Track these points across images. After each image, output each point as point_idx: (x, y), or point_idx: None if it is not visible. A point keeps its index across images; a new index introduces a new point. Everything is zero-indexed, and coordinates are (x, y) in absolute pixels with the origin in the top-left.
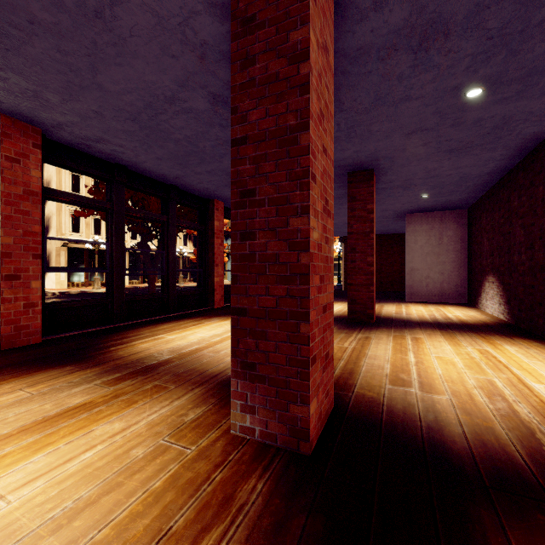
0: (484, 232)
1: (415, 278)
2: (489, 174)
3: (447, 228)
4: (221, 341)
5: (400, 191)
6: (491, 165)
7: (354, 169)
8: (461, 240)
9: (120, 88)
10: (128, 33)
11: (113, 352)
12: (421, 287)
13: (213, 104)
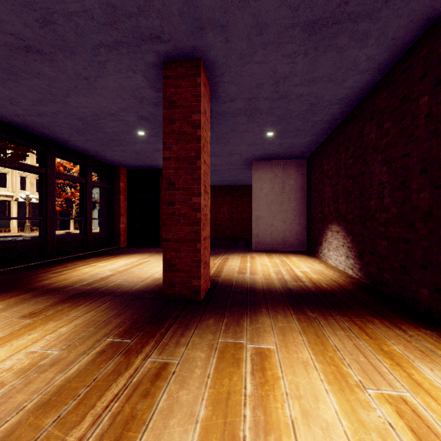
0: (325, 178)
1: (261, 227)
2: (340, 104)
3: (289, 177)
4: None
5: (244, 121)
6: (349, 83)
7: (172, 55)
8: (301, 189)
9: None
10: None
11: None
12: (266, 235)
13: None
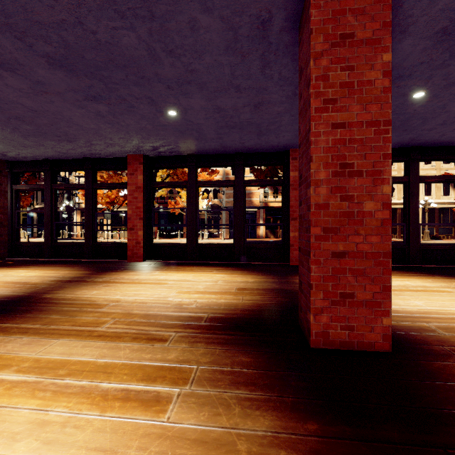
0: None
1: None
2: None
3: None
4: (141, 283)
5: None
6: None
7: (293, 14)
8: None
9: (94, 125)
10: (42, 108)
11: (117, 272)
12: None
13: (100, 102)
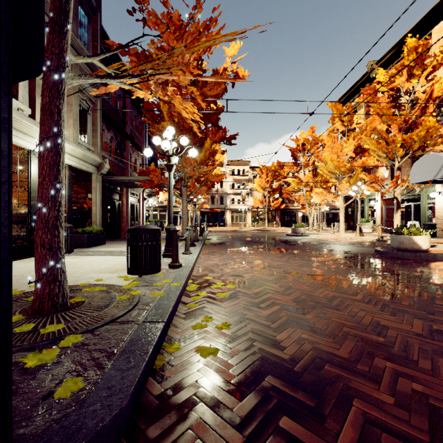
0: None
1: None
2: None
3: None
4: None
5: None
6: None
7: None
8: None
9: None
10: None
11: None
12: None
13: None
